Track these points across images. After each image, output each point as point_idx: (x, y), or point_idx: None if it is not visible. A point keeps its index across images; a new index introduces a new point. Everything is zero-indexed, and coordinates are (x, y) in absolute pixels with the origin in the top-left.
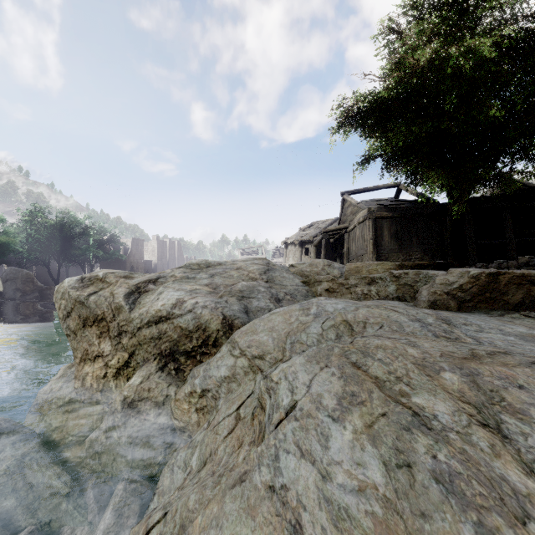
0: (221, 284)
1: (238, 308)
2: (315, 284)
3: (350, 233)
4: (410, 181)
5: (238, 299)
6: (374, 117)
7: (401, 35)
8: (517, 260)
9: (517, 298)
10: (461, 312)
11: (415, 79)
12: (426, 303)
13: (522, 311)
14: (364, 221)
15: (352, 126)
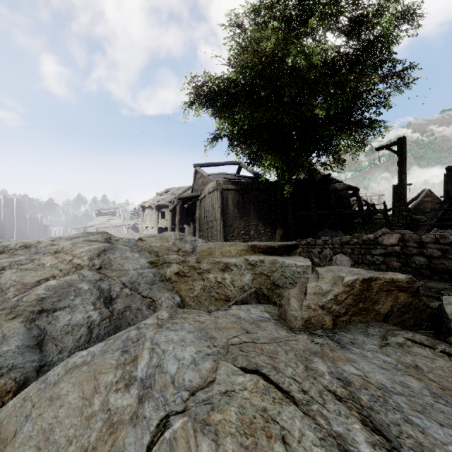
0: (11, 285)
1: (18, 345)
2: (164, 265)
3: (202, 201)
4: (250, 161)
5: (28, 320)
6: (223, 99)
7: (245, 31)
8: (340, 238)
9: (386, 307)
10: (340, 334)
11: (261, 65)
12: (300, 322)
13: (391, 321)
14: (213, 191)
15: (203, 104)
